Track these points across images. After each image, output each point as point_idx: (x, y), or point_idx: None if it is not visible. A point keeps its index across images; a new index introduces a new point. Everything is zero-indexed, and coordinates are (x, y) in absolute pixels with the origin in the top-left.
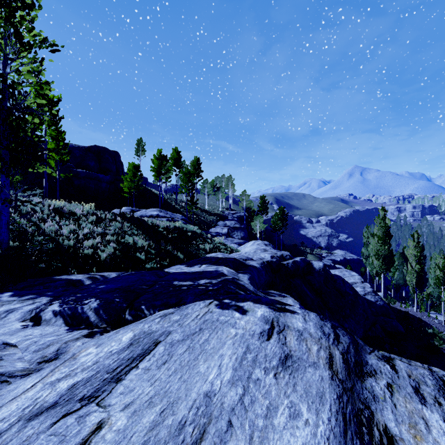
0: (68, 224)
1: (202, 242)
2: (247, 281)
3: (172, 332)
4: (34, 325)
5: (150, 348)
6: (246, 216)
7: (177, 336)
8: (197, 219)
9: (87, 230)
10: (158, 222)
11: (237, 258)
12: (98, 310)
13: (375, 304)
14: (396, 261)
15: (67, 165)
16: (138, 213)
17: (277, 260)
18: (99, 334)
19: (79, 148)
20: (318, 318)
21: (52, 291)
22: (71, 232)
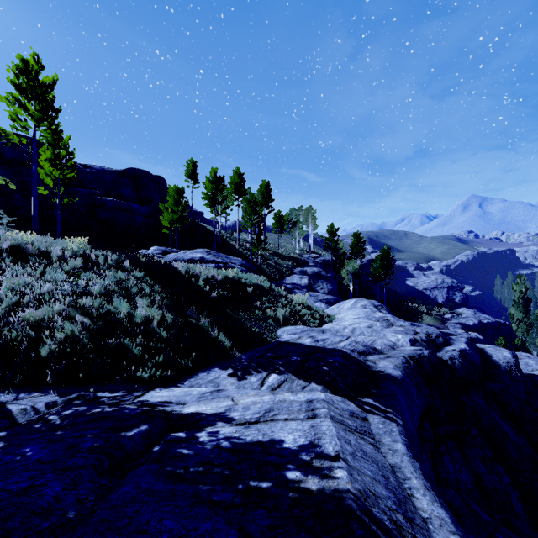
0: (23, 275)
1: (272, 303)
2: (414, 470)
3: None
4: None
5: None
6: (333, 261)
7: None
8: (266, 265)
9: (49, 286)
10: (198, 270)
11: (346, 350)
12: None
13: None
14: None
15: (90, 192)
16: (171, 256)
17: (430, 353)
18: None
19: (111, 171)
20: None
21: None
22: (13, 291)
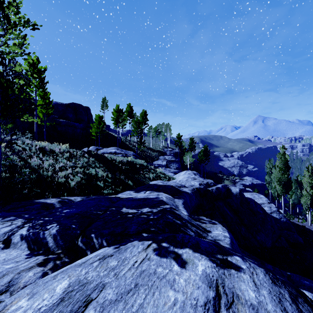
0: (49, 160)
1: (147, 172)
2: (181, 205)
3: (106, 286)
4: (4, 247)
5: (79, 311)
6: (179, 152)
7: (110, 294)
8: (144, 154)
9: (62, 164)
10: (115, 158)
11: (173, 185)
12: (56, 236)
13: (280, 220)
14: (293, 186)
15: (53, 117)
16: (101, 151)
17: (204, 187)
18: (52, 261)
19: (62, 105)
20: (268, 280)
21: (28, 214)
22: (50, 165)
